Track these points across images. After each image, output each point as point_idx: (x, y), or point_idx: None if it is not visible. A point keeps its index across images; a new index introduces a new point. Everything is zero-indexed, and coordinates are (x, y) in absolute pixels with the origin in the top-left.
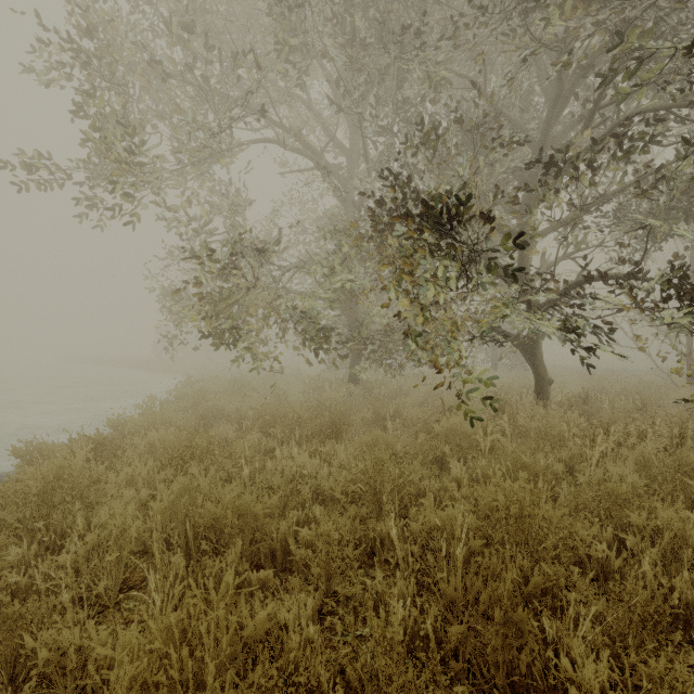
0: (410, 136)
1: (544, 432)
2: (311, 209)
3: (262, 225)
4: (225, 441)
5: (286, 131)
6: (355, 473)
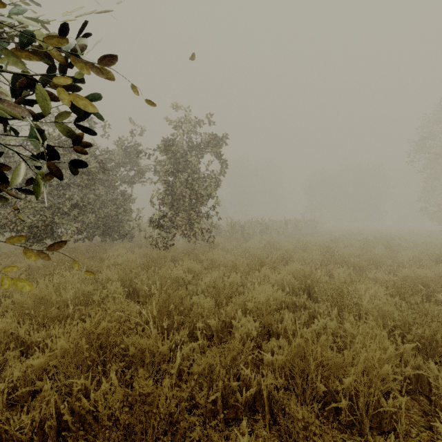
0: None
1: None
2: None
3: None
4: None
5: None
6: None
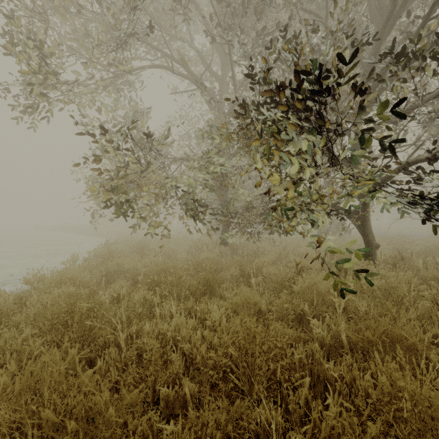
0: (267, 57)
1: (381, 288)
2: (194, 123)
3: (159, 132)
4: (119, 296)
5: (175, 61)
6: (226, 342)
